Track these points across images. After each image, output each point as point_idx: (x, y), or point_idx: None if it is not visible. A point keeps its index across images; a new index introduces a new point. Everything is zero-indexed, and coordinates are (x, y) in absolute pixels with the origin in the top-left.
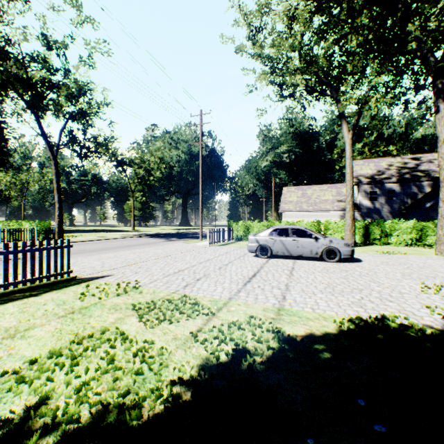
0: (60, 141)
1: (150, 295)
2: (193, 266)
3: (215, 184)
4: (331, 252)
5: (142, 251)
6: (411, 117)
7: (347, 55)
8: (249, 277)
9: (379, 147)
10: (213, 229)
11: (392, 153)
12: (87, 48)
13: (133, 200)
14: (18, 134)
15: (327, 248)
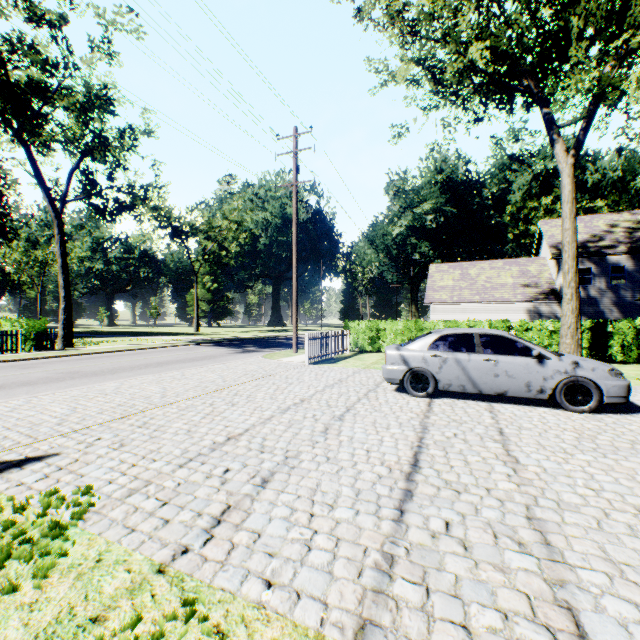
0: (67, 189)
1: (64, 592)
2: (266, 420)
3: (321, 262)
4: (577, 390)
5: (178, 376)
6: (632, 154)
7: (558, 17)
8: (404, 473)
9: (579, 202)
10: (315, 333)
11: (600, 212)
12: (100, 24)
13: (196, 286)
14: (7, 180)
15: (568, 380)
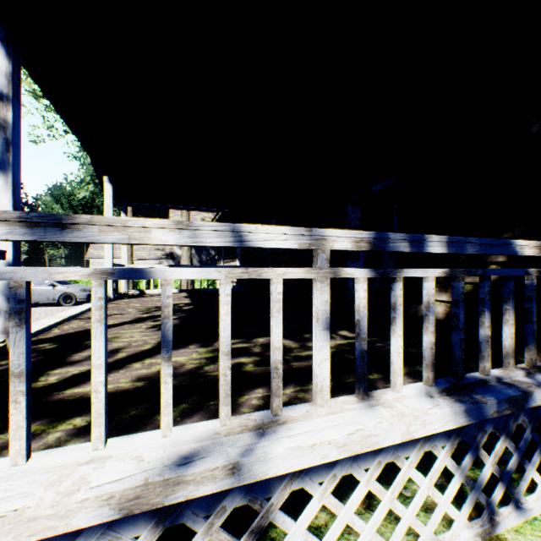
0: None
1: None
2: None
3: None
4: (69, 298)
5: None
6: None
7: None
8: None
9: None
10: None
11: None
12: None
13: None
14: None
15: (65, 294)
